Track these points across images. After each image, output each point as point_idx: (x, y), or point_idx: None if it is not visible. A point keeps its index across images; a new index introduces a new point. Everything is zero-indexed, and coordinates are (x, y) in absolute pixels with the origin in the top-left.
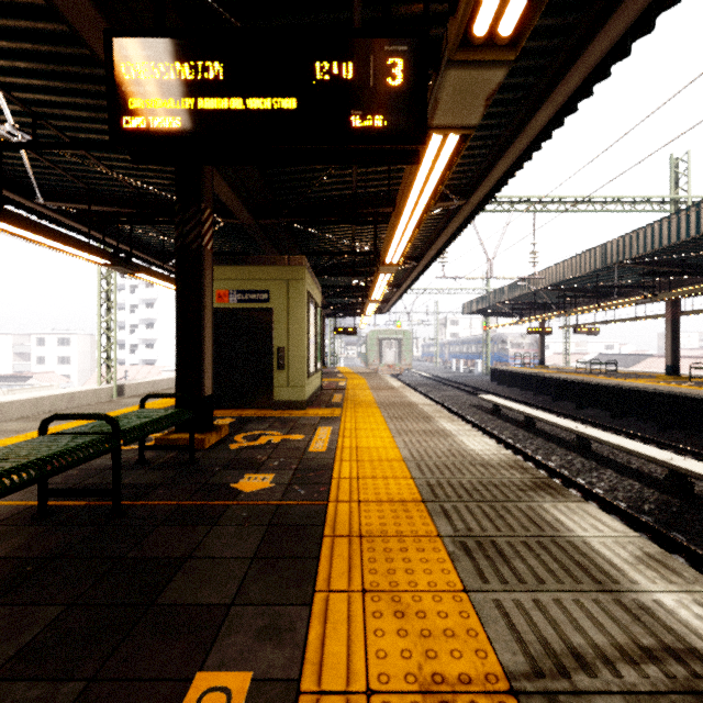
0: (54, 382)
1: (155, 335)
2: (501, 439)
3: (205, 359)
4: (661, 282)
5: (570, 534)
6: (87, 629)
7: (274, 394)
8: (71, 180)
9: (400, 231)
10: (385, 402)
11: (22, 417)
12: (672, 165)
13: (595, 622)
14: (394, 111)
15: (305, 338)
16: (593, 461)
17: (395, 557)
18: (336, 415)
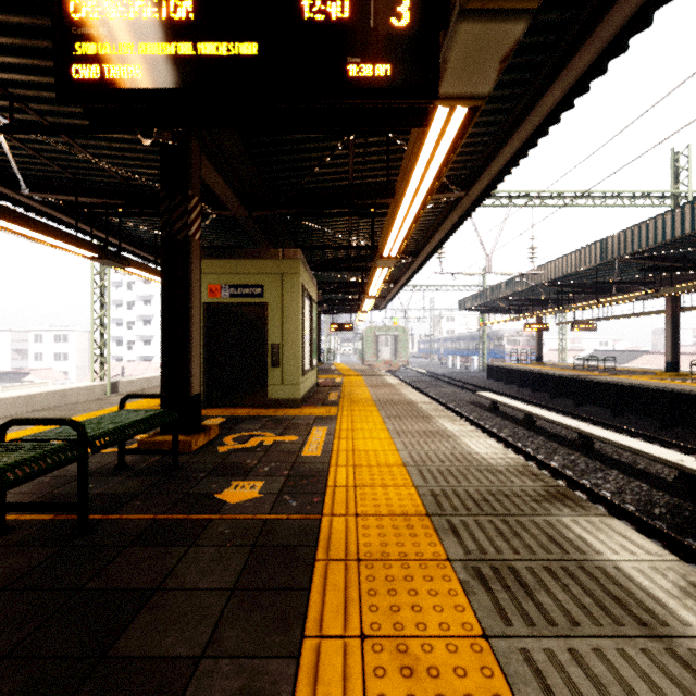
0: (52, 379)
1: (152, 332)
2: (501, 438)
3: (193, 356)
4: (661, 278)
5: (599, 557)
6: (17, 695)
7: (267, 392)
8: (58, 170)
9: (399, 221)
10: (382, 400)
11: (5, 417)
12: (673, 159)
13: (650, 683)
14: (400, 58)
15: (300, 334)
16: (597, 461)
17: (399, 588)
18: (332, 414)
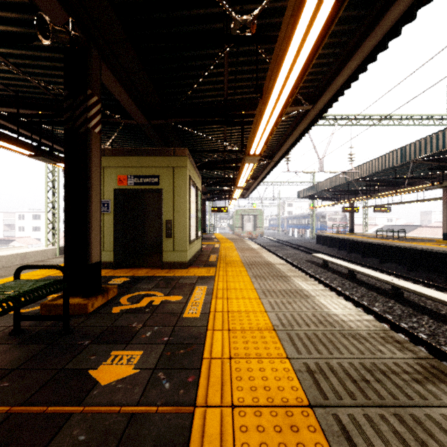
0: (29, 243)
1: None
2: (333, 288)
3: (92, 230)
4: (440, 175)
5: None
6: None
7: (162, 257)
8: (3, 88)
9: (265, 120)
10: (248, 262)
11: None
12: None
13: None
14: None
15: (187, 213)
16: (409, 308)
17: None
18: (211, 274)
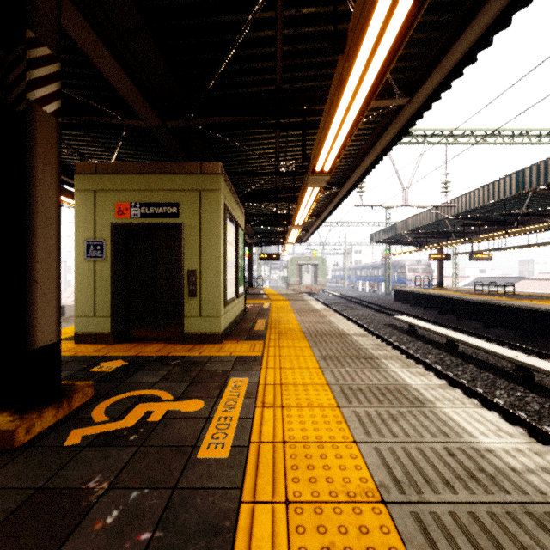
0: None
1: None
2: (430, 366)
3: (38, 288)
4: None
5: None
6: None
7: (183, 326)
8: None
9: (346, 100)
10: (312, 331)
11: None
12: None
13: None
14: None
15: (222, 260)
16: None
17: None
18: (256, 354)
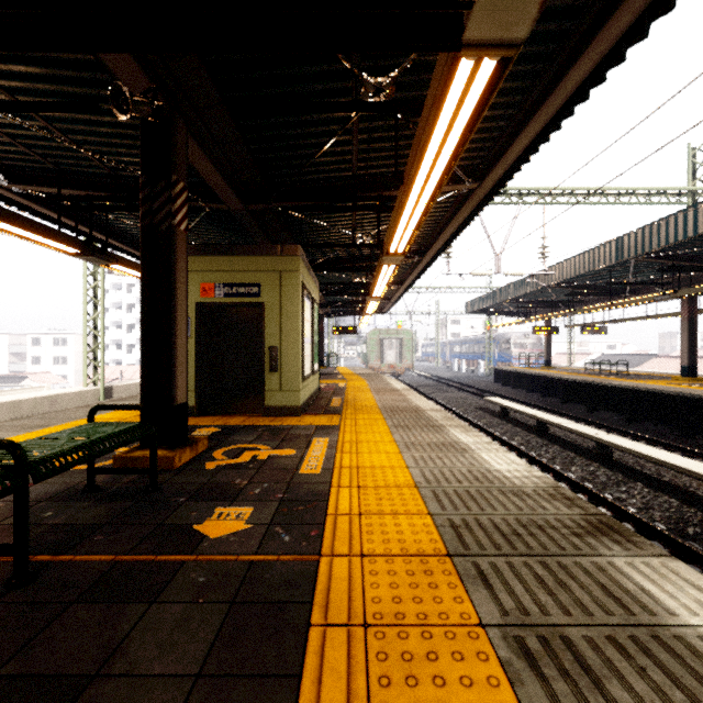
0: (50, 383)
1: None
2: (513, 447)
3: (178, 361)
4: (677, 279)
5: (674, 620)
6: None
7: (265, 399)
8: (38, 160)
9: (408, 211)
10: (388, 407)
11: None
12: (690, 155)
13: None
14: None
15: (300, 337)
16: (619, 473)
17: (421, 673)
18: (334, 423)
